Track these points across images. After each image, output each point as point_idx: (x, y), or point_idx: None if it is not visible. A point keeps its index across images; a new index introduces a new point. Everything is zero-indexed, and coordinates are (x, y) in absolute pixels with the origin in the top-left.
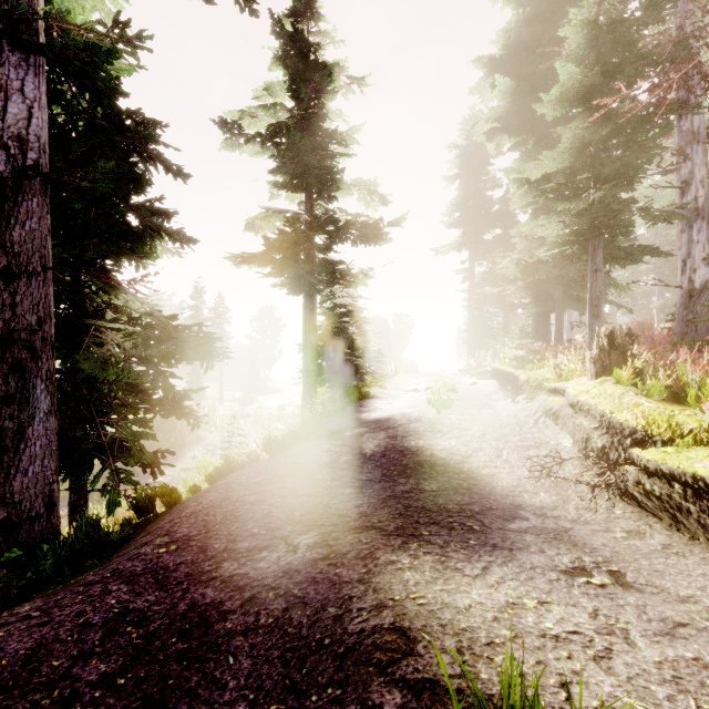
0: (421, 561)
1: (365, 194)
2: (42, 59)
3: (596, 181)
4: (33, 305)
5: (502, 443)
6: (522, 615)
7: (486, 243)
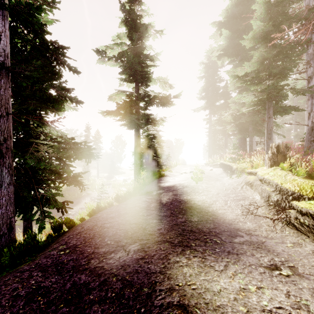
0: (192, 261)
1: (162, 84)
2: (6, 12)
3: (270, 75)
4: (1, 131)
5: (227, 198)
6: (249, 296)
7: (217, 106)
